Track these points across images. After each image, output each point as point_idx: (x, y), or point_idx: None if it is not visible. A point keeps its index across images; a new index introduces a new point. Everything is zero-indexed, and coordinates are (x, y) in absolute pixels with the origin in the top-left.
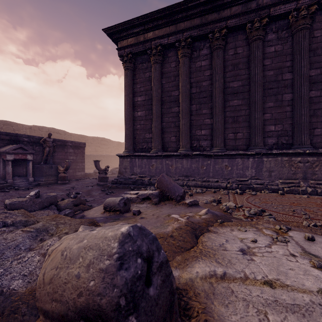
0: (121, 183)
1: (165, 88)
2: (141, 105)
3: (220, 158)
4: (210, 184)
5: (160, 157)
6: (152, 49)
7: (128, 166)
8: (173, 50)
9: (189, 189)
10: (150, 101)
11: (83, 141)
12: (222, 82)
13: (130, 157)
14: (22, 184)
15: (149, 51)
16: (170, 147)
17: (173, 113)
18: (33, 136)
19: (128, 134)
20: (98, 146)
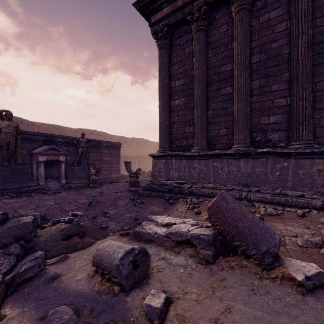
0: (153, 190)
1: (212, 63)
2: (179, 91)
3: (308, 157)
4: (289, 201)
5: (205, 157)
6: (193, 13)
7: (163, 169)
8: (223, 8)
9: (251, 206)
10: (191, 84)
11: (123, 142)
12: (309, 34)
13: (165, 158)
14: (54, 186)
15: (189, 16)
16: (219, 143)
17: (223, 97)
18: (68, 136)
19: (162, 129)
20: (137, 147)
